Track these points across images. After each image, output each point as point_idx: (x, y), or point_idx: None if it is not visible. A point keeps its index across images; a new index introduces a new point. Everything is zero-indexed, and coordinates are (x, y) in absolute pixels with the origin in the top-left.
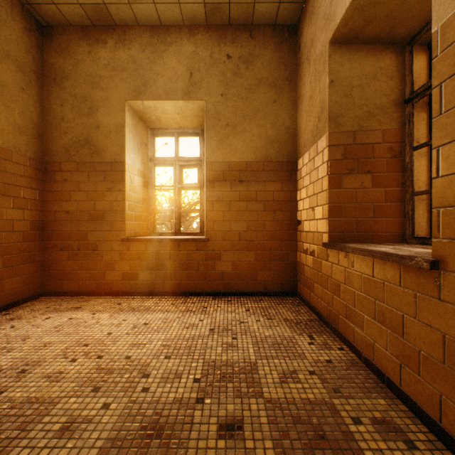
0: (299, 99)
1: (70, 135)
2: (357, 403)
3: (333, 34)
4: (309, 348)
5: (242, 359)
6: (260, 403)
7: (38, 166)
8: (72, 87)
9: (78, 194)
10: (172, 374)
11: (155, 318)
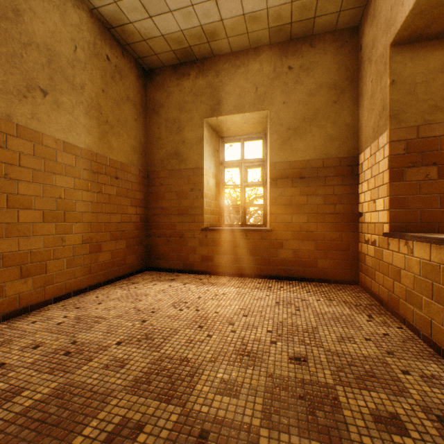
0: (360, 97)
1: (164, 150)
2: (408, 363)
3: (394, 38)
4: (367, 324)
5: (305, 324)
6: (320, 350)
7: (143, 174)
8: (166, 113)
9: (170, 194)
10: (250, 325)
11: (230, 291)
